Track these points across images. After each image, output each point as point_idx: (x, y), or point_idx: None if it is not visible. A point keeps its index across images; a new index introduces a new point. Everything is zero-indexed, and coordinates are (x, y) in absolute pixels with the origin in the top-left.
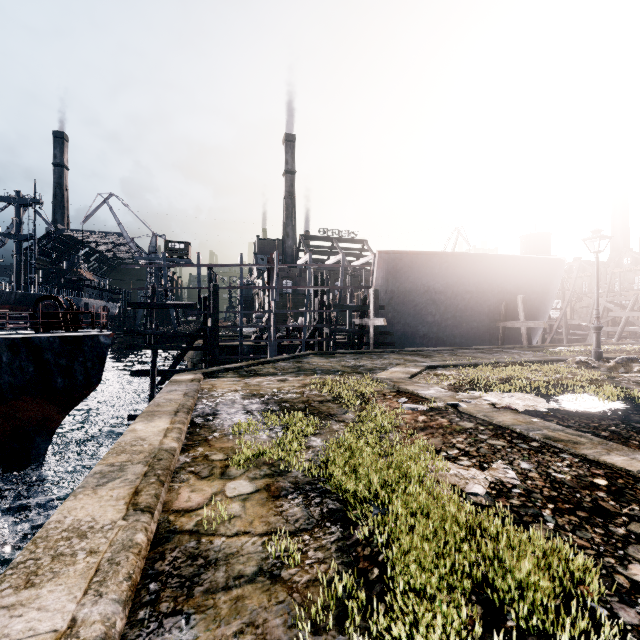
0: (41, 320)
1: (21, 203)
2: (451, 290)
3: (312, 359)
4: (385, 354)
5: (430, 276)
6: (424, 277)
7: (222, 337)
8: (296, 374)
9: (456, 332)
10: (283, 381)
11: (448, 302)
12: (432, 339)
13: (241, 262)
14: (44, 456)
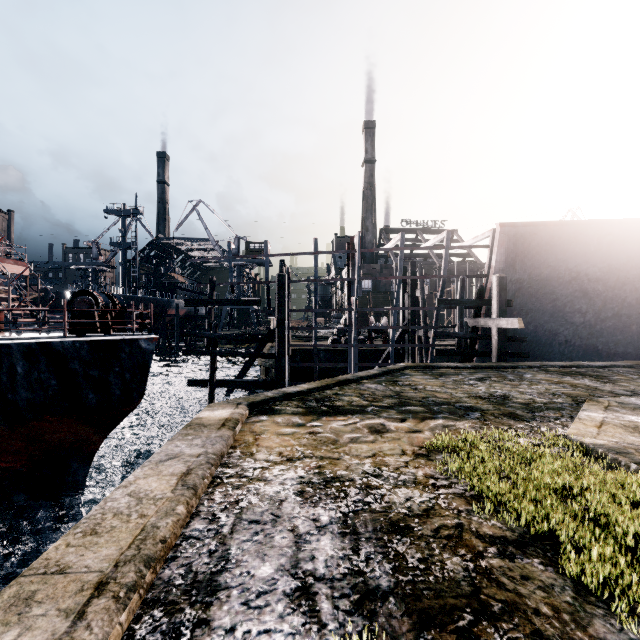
0: (66, 320)
1: (126, 214)
2: (615, 276)
3: (412, 377)
4: (522, 371)
5: (581, 256)
6: (571, 258)
7: (299, 338)
8: (398, 413)
9: (619, 338)
10: (379, 433)
11: (609, 294)
12: (578, 347)
13: (315, 249)
14: (83, 483)
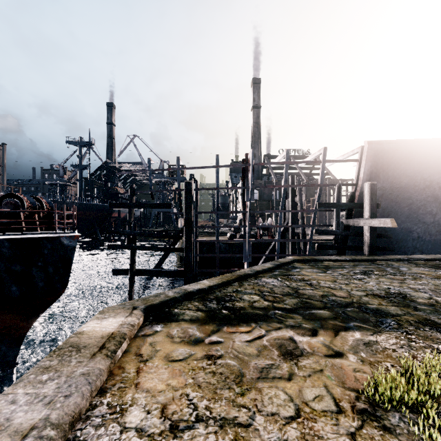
0: None
1: (82, 145)
2: None
3: (303, 271)
4: (396, 264)
5: (434, 168)
6: (426, 170)
7: (206, 233)
8: (305, 320)
9: None
10: (293, 358)
11: None
12: (428, 242)
13: (217, 163)
14: (14, 362)
